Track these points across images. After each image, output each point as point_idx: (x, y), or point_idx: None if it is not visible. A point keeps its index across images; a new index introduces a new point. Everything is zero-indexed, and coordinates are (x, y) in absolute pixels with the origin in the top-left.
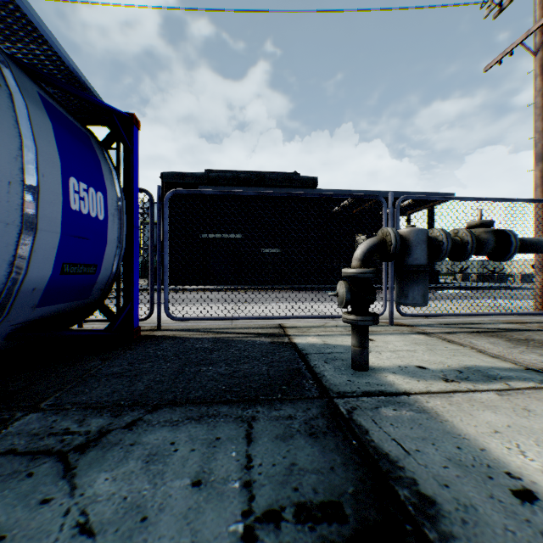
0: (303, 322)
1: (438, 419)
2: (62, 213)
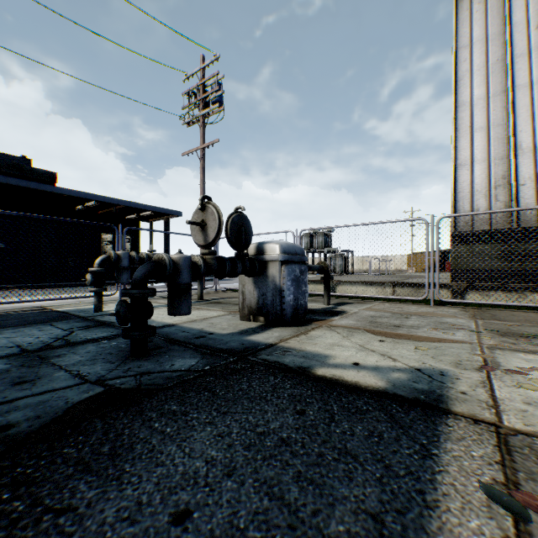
0: (58, 304)
1: None
2: None
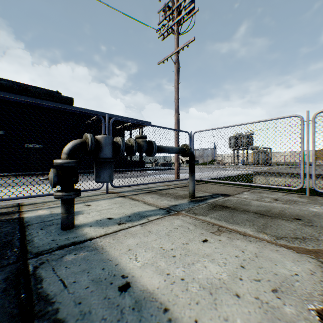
0: (43, 199)
1: (101, 252)
2: None
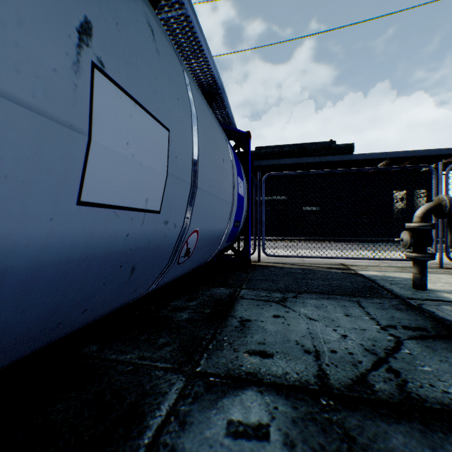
0: (358, 263)
1: None
2: (237, 196)
